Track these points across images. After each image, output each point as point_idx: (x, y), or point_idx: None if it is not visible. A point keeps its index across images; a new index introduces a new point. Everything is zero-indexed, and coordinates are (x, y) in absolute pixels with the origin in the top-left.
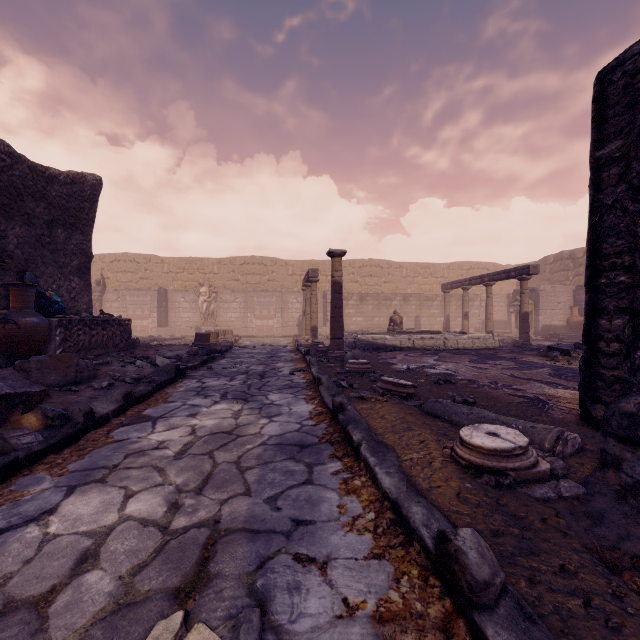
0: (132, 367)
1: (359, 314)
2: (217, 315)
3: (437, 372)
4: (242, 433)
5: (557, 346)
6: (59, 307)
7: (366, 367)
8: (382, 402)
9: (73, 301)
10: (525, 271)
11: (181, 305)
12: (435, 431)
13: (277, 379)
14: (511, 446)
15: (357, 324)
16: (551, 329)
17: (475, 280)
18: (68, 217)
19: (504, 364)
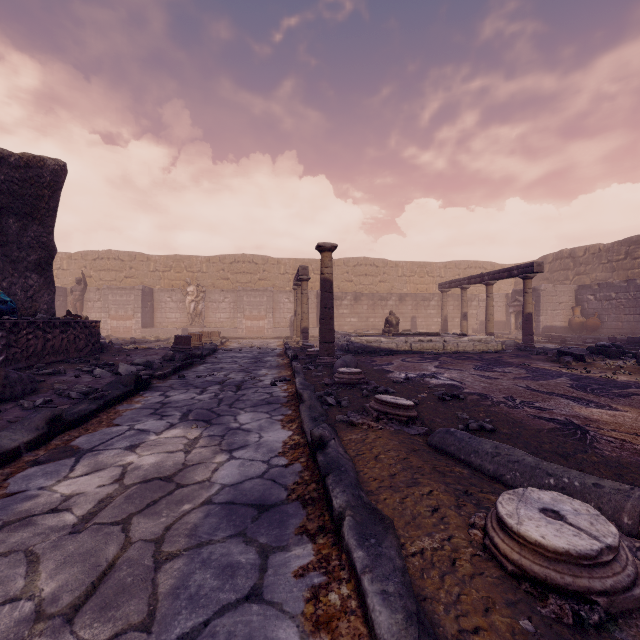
0: (88, 377)
1: (353, 314)
2: (205, 315)
3: (440, 383)
4: (185, 480)
5: (569, 350)
6: (7, 307)
7: (358, 377)
8: (376, 430)
9: (30, 300)
10: (529, 269)
11: (167, 305)
12: (452, 486)
13: (255, 391)
14: (595, 547)
15: (351, 325)
16: (552, 330)
17: (475, 279)
18: (22, 205)
19: (514, 372)
